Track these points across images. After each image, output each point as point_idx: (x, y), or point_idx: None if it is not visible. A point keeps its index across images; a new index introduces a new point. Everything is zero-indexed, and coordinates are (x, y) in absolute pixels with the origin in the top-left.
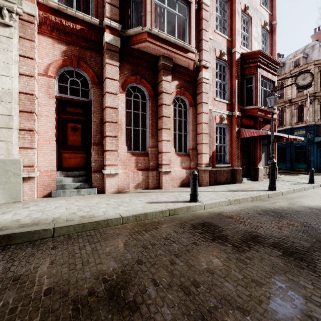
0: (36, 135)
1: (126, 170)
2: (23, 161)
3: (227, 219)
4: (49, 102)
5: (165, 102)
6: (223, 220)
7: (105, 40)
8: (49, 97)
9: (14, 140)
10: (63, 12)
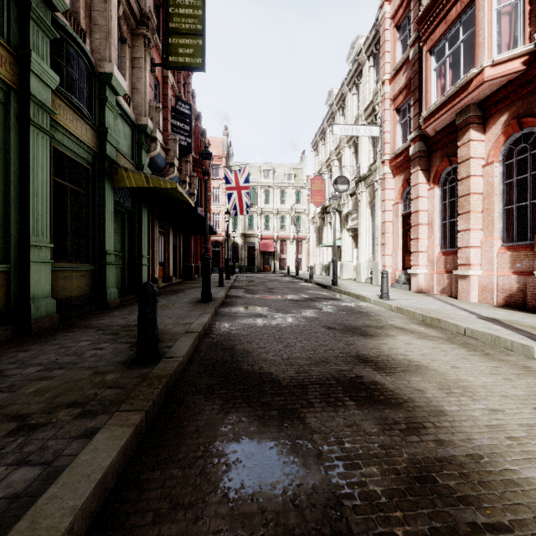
0: (388, 246)
1: (433, 271)
2: (382, 263)
3: (343, 302)
4: (396, 221)
5: (461, 175)
6: (341, 302)
7: (409, 155)
8: (396, 218)
9: (380, 251)
10: (398, 153)
